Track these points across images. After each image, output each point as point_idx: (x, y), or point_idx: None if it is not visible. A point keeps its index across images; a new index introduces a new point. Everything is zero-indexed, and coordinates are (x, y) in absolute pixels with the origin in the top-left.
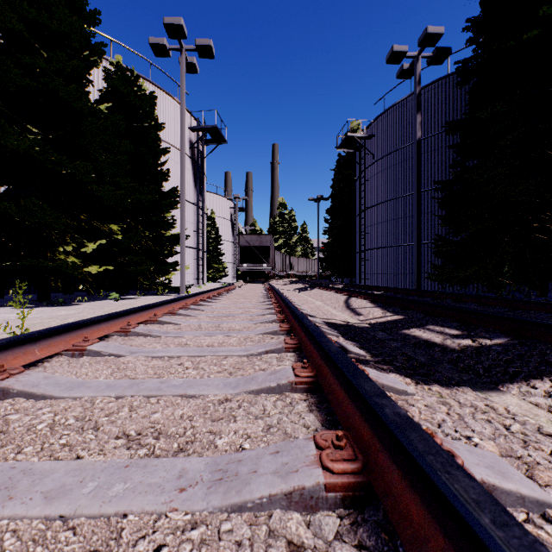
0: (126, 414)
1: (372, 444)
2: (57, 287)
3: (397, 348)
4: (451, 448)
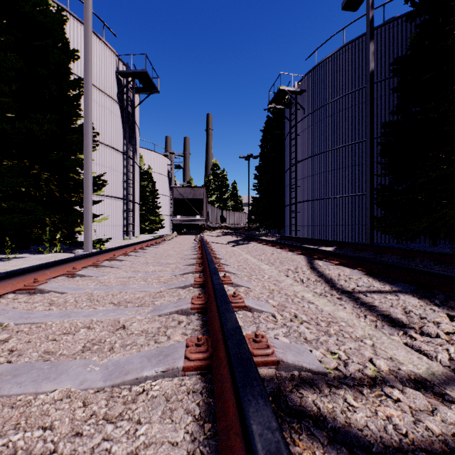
0: None
1: None
2: None
3: None
4: None
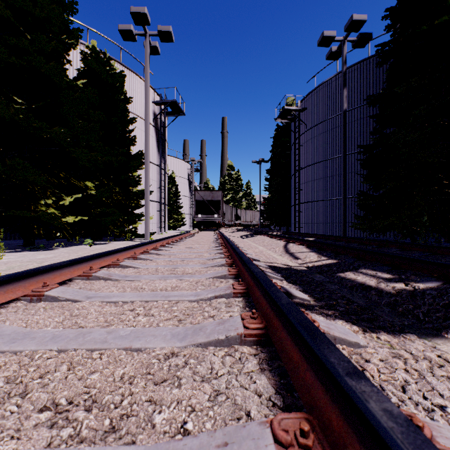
0: (61, 374)
1: (347, 442)
2: (39, 234)
3: (336, 290)
4: (442, 439)
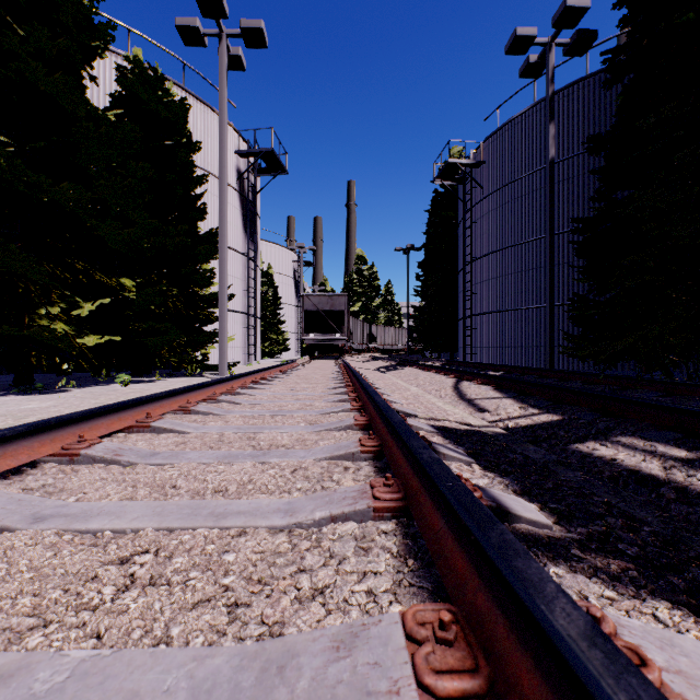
0: None
1: None
2: (40, 366)
3: (585, 487)
4: None
